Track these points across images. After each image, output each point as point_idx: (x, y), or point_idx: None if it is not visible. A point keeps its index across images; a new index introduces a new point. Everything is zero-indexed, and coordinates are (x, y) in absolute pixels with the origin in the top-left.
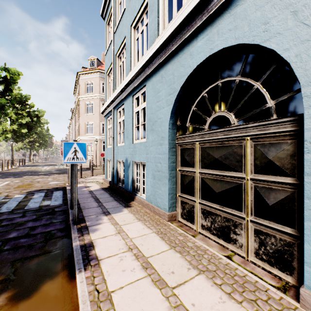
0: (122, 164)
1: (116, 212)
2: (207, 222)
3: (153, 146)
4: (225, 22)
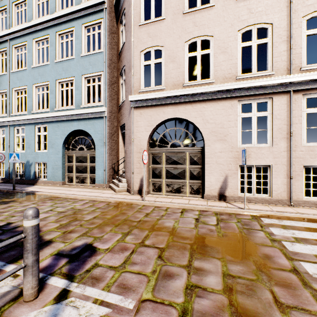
0: (21, 164)
1: (31, 186)
2: (78, 180)
3: (53, 154)
4: (82, 123)
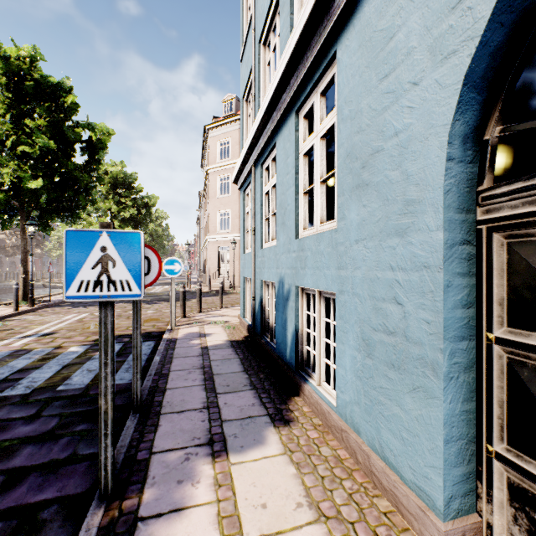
0: (272, 289)
1: (246, 443)
2: None
3: (365, 241)
4: None
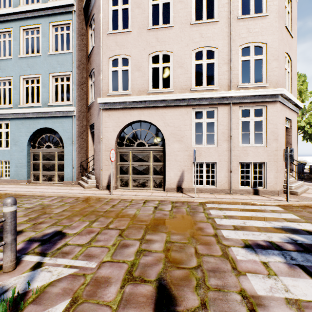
0: None
1: None
2: (45, 178)
3: (17, 152)
4: (50, 121)
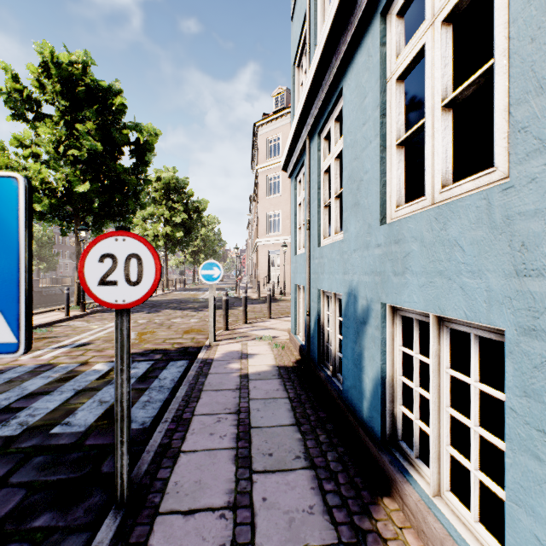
0: (334, 303)
1: None
2: None
3: None
4: None
